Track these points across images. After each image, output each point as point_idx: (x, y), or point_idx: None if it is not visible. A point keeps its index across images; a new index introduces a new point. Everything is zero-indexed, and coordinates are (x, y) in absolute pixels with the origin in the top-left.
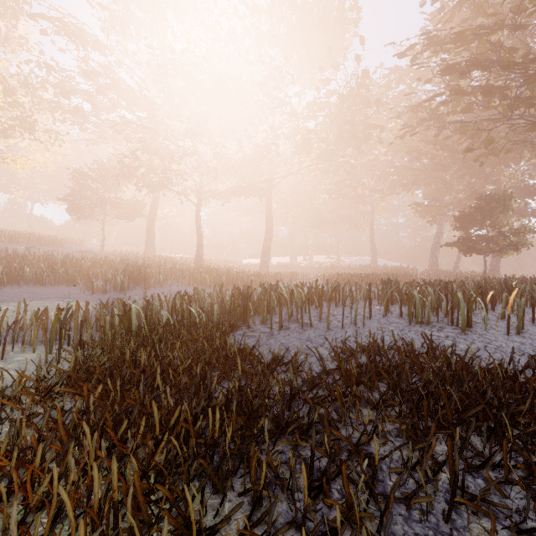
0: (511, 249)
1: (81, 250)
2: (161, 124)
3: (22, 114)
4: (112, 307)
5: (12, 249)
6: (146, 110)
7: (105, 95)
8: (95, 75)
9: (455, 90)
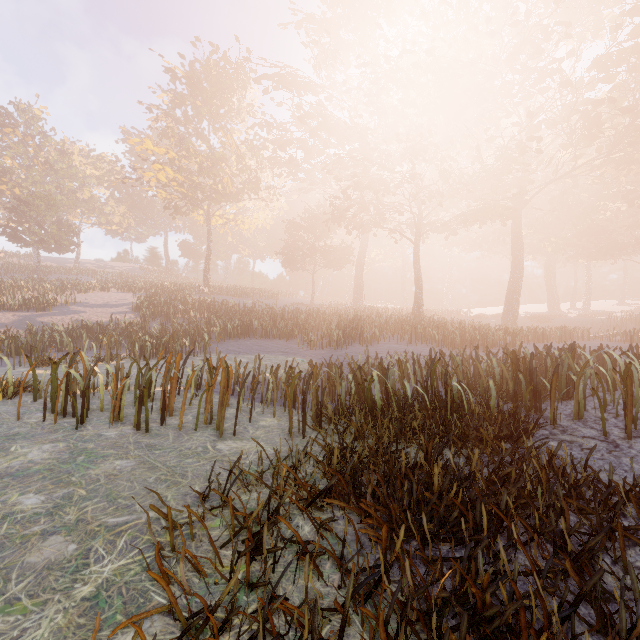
0: None
1: (294, 303)
2: (373, 152)
3: (249, 176)
4: (341, 370)
5: (243, 304)
6: (358, 140)
7: (317, 137)
8: (308, 118)
9: None
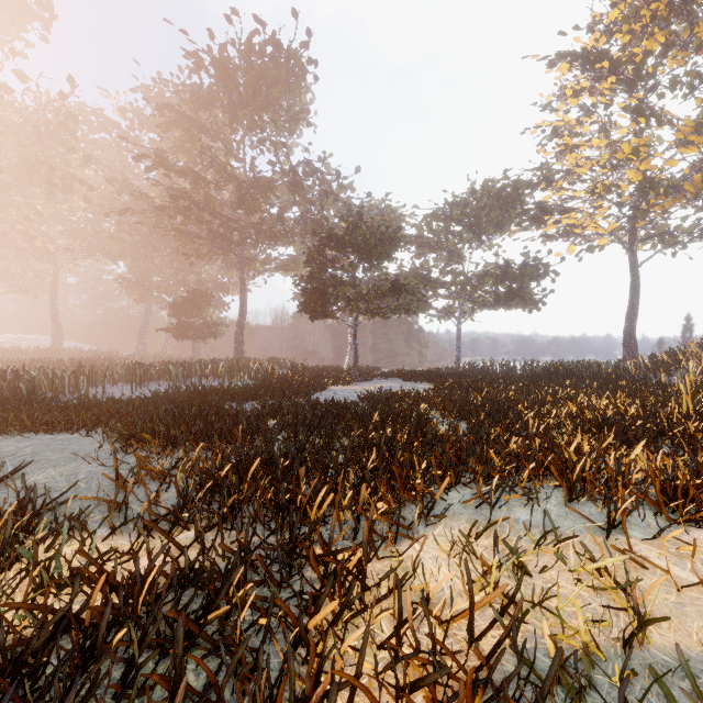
0: (212, 336)
1: None
2: None
3: None
4: None
5: None
6: None
7: None
8: None
9: (179, 209)
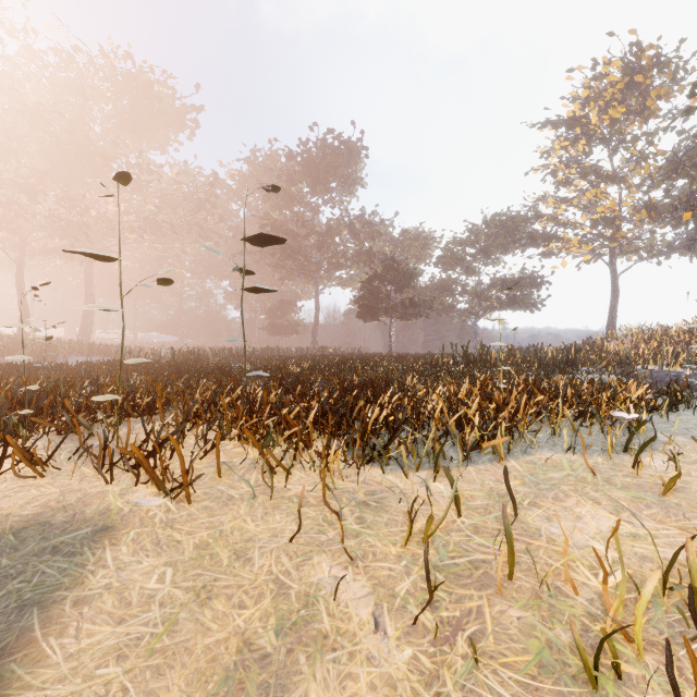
0: (295, 333)
1: None
2: None
3: None
4: None
5: None
6: None
7: None
8: None
9: (282, 254)
